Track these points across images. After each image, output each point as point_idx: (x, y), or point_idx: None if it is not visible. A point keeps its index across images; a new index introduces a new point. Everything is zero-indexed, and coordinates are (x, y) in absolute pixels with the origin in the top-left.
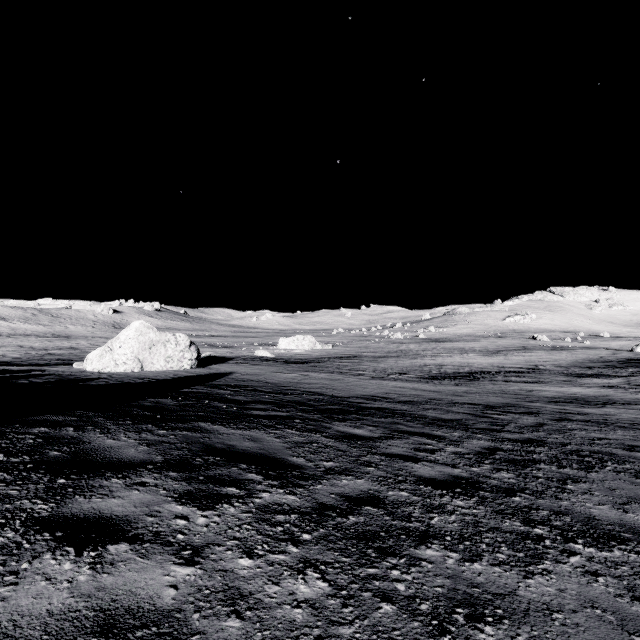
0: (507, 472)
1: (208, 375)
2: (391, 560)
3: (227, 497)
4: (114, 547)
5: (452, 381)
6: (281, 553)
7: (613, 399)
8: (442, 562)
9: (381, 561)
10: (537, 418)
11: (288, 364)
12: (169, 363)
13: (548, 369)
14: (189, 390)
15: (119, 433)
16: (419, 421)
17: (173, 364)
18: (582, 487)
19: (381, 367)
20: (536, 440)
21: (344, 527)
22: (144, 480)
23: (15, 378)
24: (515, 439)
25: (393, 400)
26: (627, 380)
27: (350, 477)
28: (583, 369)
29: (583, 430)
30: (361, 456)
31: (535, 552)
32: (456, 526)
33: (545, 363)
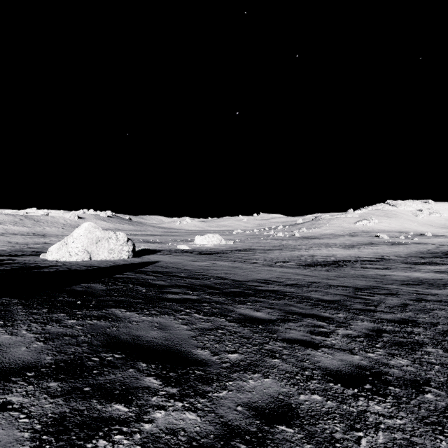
0: (401, 358)
1: (140, 263)
2: None
3: (108, 424)
4: None
5: (323, 268)
6: None
7: None
8: None
9: None
10: (399, 299)
11: (201, 255)
12: (111, 254)
13: (392, 258)
14: (120, 276)
15: (22, 325)
16: (307, 302)
17: (114, 255)
18: None
19: (269, 257)
20: (409, 320)
21: None
22: (9, 399)
23: None
24: (391, 319)
25: (282, 283)
26: None
27: (256, 375)
28: (418, 259)
29: (442, 310)
30: (264, 344)
31: None
32: None
33: (388, 254)
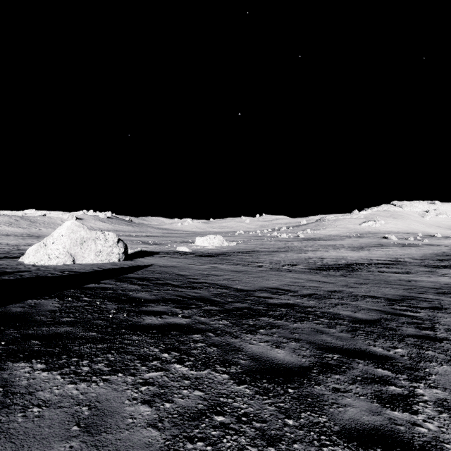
0: None
1: (129, 267)
2: None
3: None
4: None
5: (337, 272)
6: None
7: None
8: None
9: None
10: None
11: (201, 257)
12: (99, 257)
13: (407, 261)
14: (94, 285)
15: None
16: (340, 325)
17: (102, 257)
18: None
19: (275, 260)
20: None
21: None
22: None
23: None
24: None
25: (297, 293)
26: None
27: None
28: (436, 261)
29: None
30: None
31: None
32: None
33: (402, 256)
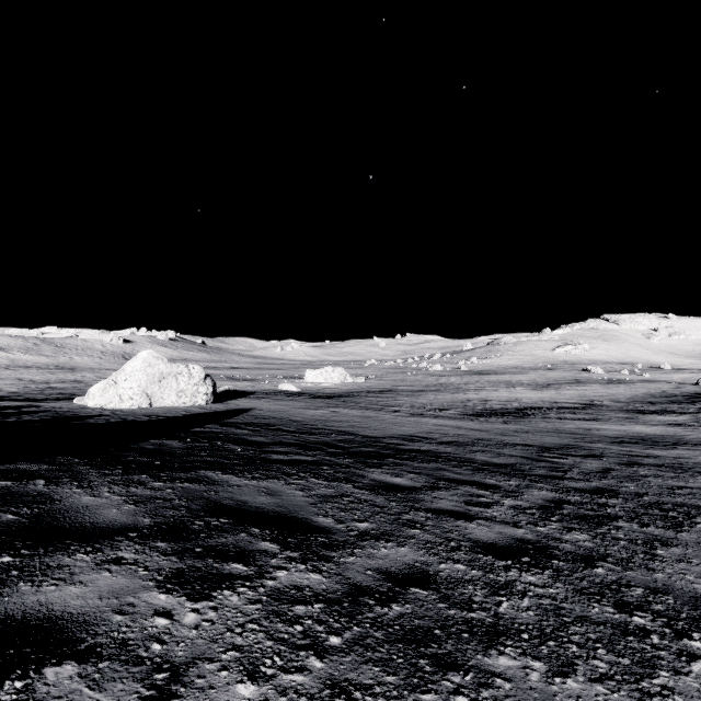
0: (580, 532)
1: (225, 412)
2: (453, 677)
3: (230, 579)
4: (54, 671)
5: (500, 418)
6: (299, 671)
7: (683, 439)
8: (523, 678)
9: (439, 680)
10: (602, 462)
11: (315, 399)
12: (181, 398)
13: (605, 405)
14: (201, 429)
15: (102, 487)
16: (467, 466)
17: (186, 399)
18: (675, 552)
19: (419, 402)
20: (606, 490)
21: (386, 622)
22: (121, 555)
23: (3, 415)
24: (582, 488)
25: (435, 441)
26: (695, 417)
27: (390, 544)
28: (645, 405)
29: (658, 477)
30: (402, 513)
31: (643, 656)
32: (532, 616)
33: (601, 398)
